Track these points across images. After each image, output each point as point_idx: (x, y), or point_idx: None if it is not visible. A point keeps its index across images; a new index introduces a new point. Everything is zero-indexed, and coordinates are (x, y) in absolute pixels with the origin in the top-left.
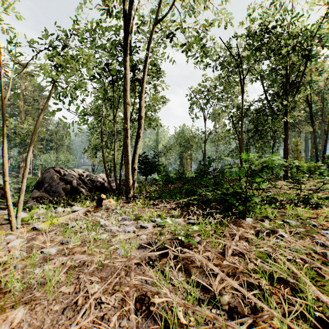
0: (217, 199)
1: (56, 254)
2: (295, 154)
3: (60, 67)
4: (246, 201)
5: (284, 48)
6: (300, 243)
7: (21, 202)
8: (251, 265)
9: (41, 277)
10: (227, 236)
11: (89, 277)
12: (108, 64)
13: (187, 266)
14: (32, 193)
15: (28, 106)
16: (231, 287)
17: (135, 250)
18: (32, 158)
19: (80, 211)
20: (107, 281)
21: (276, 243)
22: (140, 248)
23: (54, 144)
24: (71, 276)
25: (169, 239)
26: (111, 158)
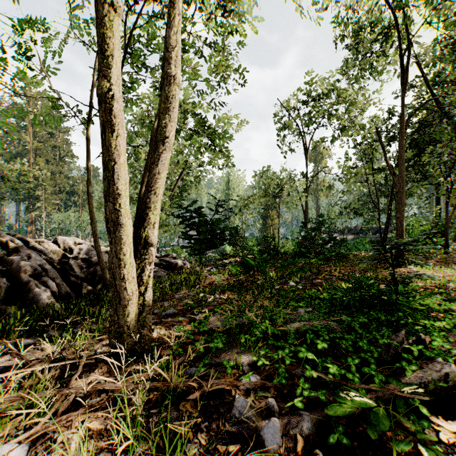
0: None
1: None
2: None
3: None
4: None
5: None
6: None
7: None
8: None
9: None
10: None
11: None
12: None
13: None
14: None
15: (38, 143)
16: None
17: None
18: (44, 219)
19: None
20: None
21: None
22: None
23: (77, 199)
24: None
25: None
26: None
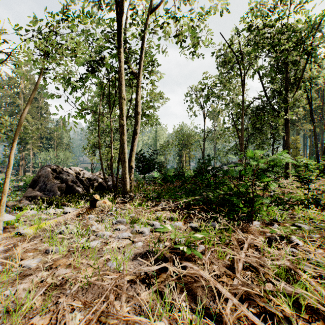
0: (219, 199)
1: (35, 268)
2: (294, 152)
3: (47, 54)
4: (253, 203)
5: (285, 43)
6: (321, 254)
7: (3, 205)
8: (269, 286)
9: (12, 301)
10: (235, 245)
11: (71, 301)
12: (104, 57)
13: (191, 286)
14: (26, 192)
15: None
16: (246, 316)
17: (129, 262)
18: (31, 156)
19: (72, 212)
20: (91, 310)
21: (292, 254)
22: (135, 259)
23: (53, 142)
24: (47, 301)
25: (169, 247)
26: (110, 156)
